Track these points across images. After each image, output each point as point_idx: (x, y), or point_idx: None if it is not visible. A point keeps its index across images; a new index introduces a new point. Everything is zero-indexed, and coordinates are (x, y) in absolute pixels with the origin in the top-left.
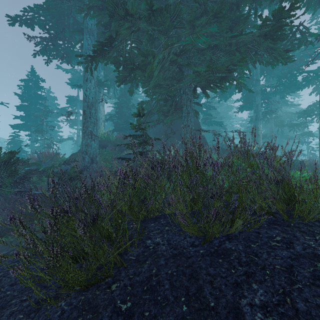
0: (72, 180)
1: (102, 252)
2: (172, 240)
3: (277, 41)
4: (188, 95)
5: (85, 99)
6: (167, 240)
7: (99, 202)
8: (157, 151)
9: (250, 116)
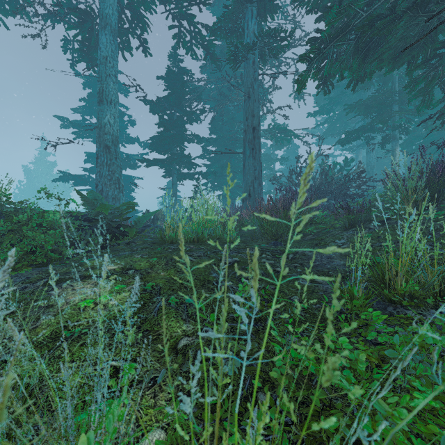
0: None
1: None
2: None
3: None
4: None
5: (369, 164)
6: None
7: None
8: None
9: None
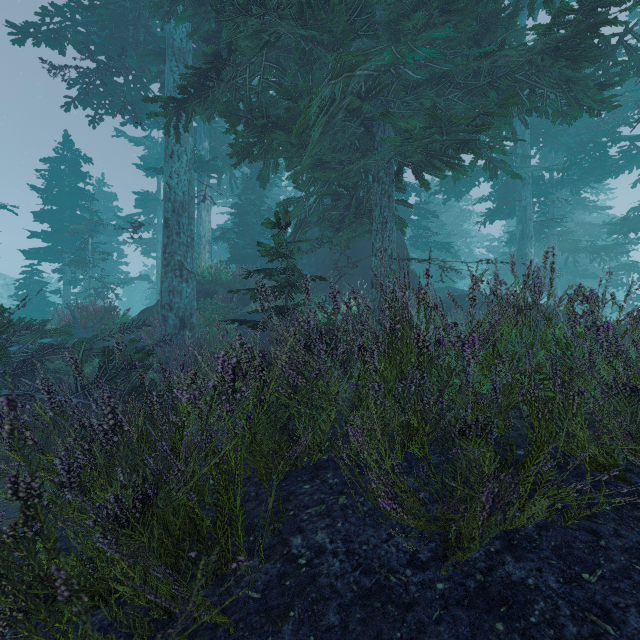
0: (131, 370)
1: (166, 589)
2: (357, 541)
3: (582, 63)
4: (384, 185)
5: (169, 195)
6: (344, 539)
7: (163, 449)
8: (319, 305)
9: (508, 232)
